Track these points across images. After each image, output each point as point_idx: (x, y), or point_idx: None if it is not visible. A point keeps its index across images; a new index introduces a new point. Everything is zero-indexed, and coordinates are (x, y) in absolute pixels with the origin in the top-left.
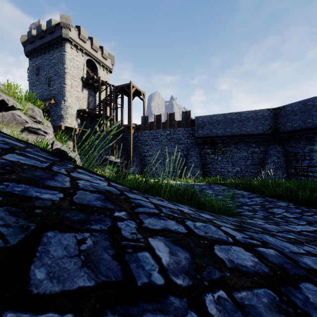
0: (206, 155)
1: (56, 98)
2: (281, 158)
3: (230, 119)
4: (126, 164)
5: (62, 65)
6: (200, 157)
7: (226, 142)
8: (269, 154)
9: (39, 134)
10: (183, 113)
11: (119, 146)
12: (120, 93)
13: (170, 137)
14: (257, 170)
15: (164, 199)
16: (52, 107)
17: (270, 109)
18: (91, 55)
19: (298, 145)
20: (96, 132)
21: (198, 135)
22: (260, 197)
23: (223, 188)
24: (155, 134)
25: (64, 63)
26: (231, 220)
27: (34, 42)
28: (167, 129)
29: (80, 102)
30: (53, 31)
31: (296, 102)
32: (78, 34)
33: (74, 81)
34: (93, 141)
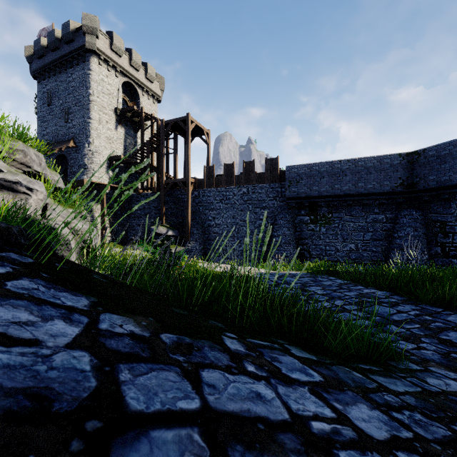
0: (302, 225)
1: (77, 139)
2: (419, 230)
3: (340, 170)
4: (181, 238)
5: (85, 90)
6: (294, 228)
7: (333, 206)
8: (401, 224)
9: (19, 193)
10: (267, 161)
11: (170, 212)
12: (172, 132)
13: (248, 197)
14: (381, 248)
15: (244, 340)
16: (71, 153)
17: (402, 154)
18: (130, 76)
19: (448, 210)
20: (136, 189)
21: (290, 194)
22: (410, 303)
23: (338, 282)
24: (224, 194)
25: (88, 86)
26: (413, 405)
27: (45, 57)
28: (242, 185)
29: (113, 145)
30: (72, 40)
31: (444, 142)
32: (110, 43)
33: (103, 115)
34: (132, 204)
